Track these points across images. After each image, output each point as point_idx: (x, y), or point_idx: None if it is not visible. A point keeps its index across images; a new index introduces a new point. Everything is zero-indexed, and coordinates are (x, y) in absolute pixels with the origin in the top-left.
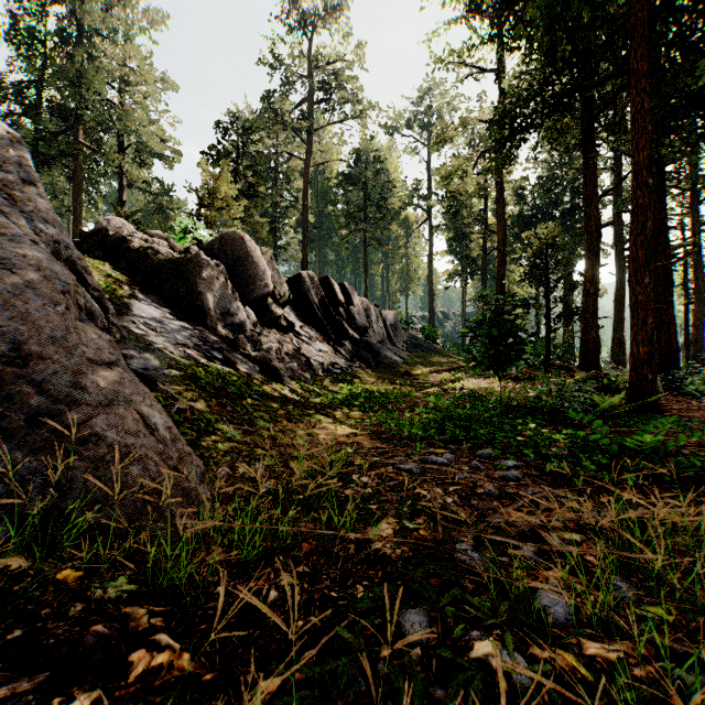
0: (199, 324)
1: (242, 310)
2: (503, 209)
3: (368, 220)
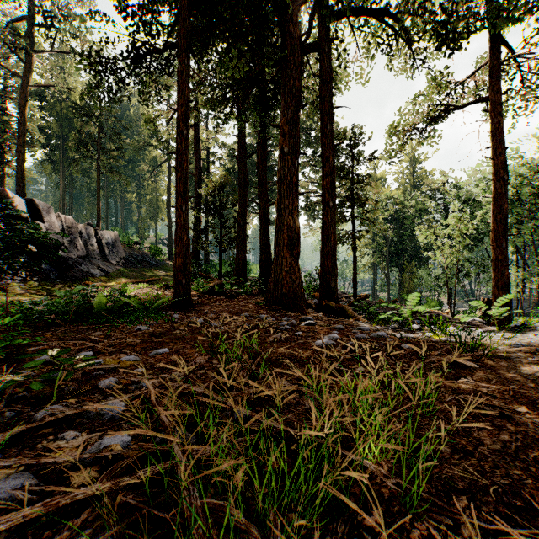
0: None
1: None
2: (199, 158)
3: (103, 150)
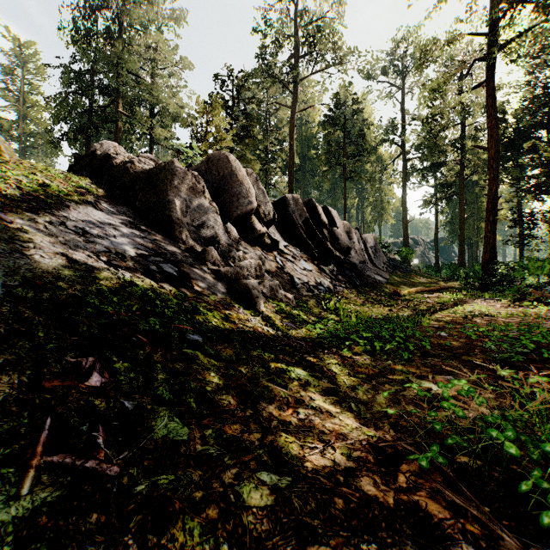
0: (167, 236)
1: (220, 223)
2: (496, 123)
3: (347, 156)
